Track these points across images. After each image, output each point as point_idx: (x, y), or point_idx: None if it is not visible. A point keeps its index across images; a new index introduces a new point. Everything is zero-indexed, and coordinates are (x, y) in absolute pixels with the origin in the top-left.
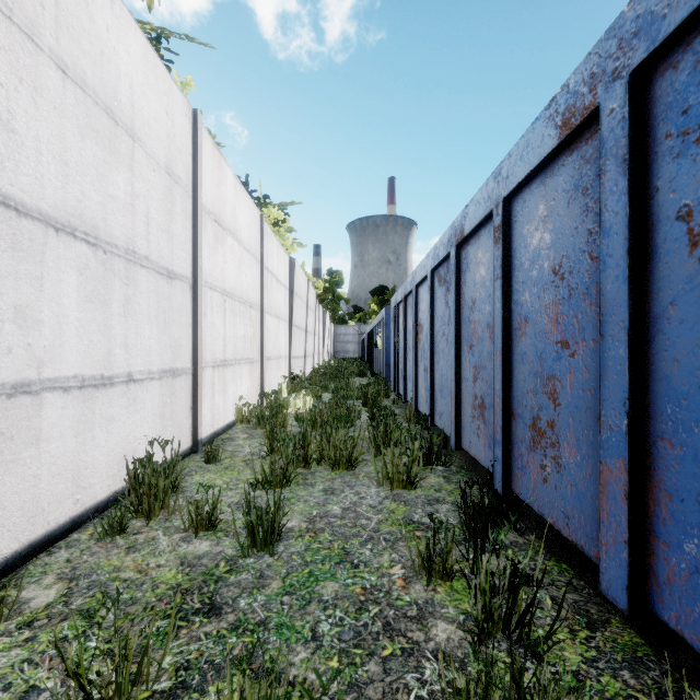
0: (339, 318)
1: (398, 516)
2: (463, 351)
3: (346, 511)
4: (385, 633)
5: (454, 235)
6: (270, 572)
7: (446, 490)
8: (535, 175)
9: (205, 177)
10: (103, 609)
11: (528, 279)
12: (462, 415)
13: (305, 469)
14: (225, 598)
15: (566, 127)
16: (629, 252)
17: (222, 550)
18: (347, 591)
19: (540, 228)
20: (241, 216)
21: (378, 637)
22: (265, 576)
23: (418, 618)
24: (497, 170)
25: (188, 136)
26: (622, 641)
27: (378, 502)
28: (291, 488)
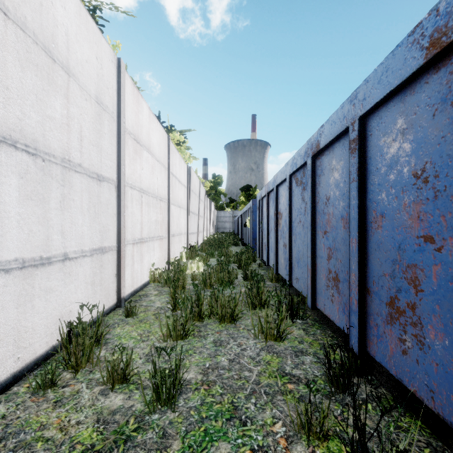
0: (220, 206)
1: (273, 368)
2: (317, 235)
3: (232, 362)
4: None
5: (310, 148)
6: (172, 430)
7: (307, 342)
8: (393, 95)
9: (126, 108)
10: None
11: (385, 182)
12: (316, 283)
13: (199, 322)
14: None
15: (434, 47)
16: None
17: (132, 405)
18: None
19: (399, 138)
20: (153, 136)
21: None
22: (167, 436)
23: None
24: (353, 94)
25: (114, 76)
26: None
27: (256, 354)
28: (189, 340)
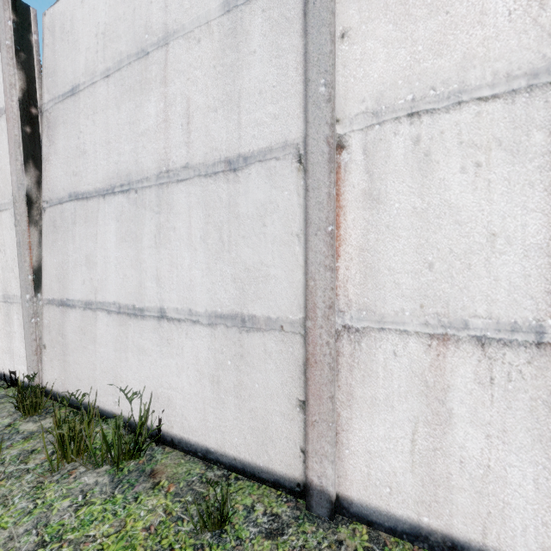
0: None
1: None
2: None
3: None
4: None
5: None
6: None
7: None
8: None
9: None
10: None
11: None
12: None
13: None
14: None
15: None
16: None
17: None
18: None
19: None
20: None
21: None
22: None
23: None
24: None
25: None
26: None
27: None
28: None
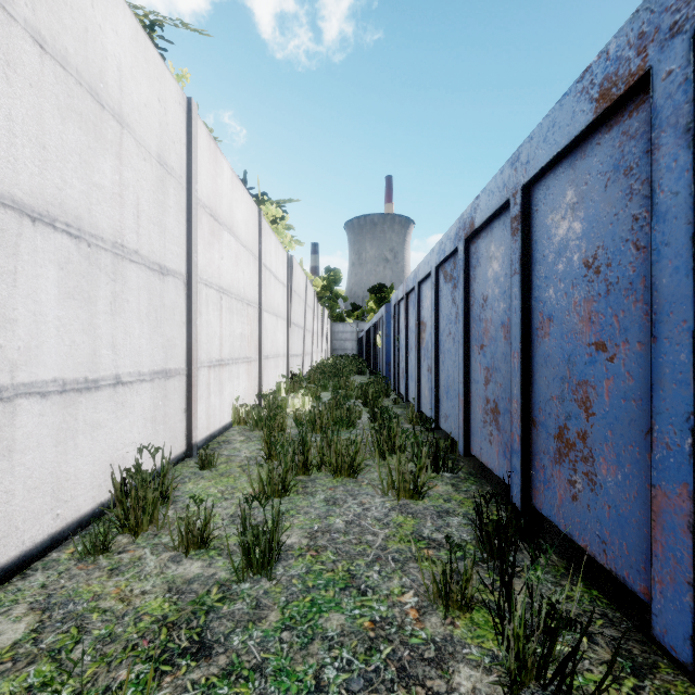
0: (337, 316)
1: (406, 531)
2: (472, 351)
3: (349, 525)
4: (400, 682)
5: (462, 229)
6: (268, 601)
7: (456, 500)
8: (562, 158)
9: (200, 169)
10: (77, 649)
11: (553, 273)
12: (471, 419)
13: (305, 476)
14: (217, 635)
15: (604, 99)
16: (694, 238)
17: (215, 573)
18: (354, 625)
19: (568, 216)
20: (238, 210)
21: (393, 686)
22: (261, 606)
23: (437, 661)
24: (514, 155)
25: (182, 125)
26: (677, 692)
27: (384, 514)
28: (290, 497)
